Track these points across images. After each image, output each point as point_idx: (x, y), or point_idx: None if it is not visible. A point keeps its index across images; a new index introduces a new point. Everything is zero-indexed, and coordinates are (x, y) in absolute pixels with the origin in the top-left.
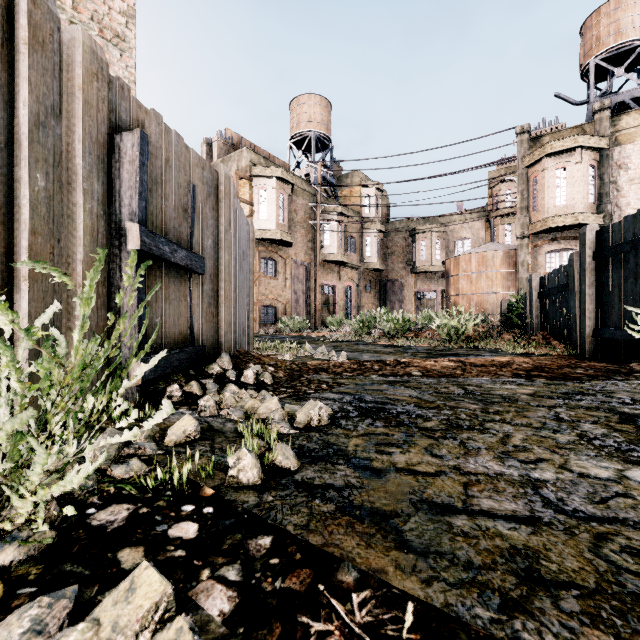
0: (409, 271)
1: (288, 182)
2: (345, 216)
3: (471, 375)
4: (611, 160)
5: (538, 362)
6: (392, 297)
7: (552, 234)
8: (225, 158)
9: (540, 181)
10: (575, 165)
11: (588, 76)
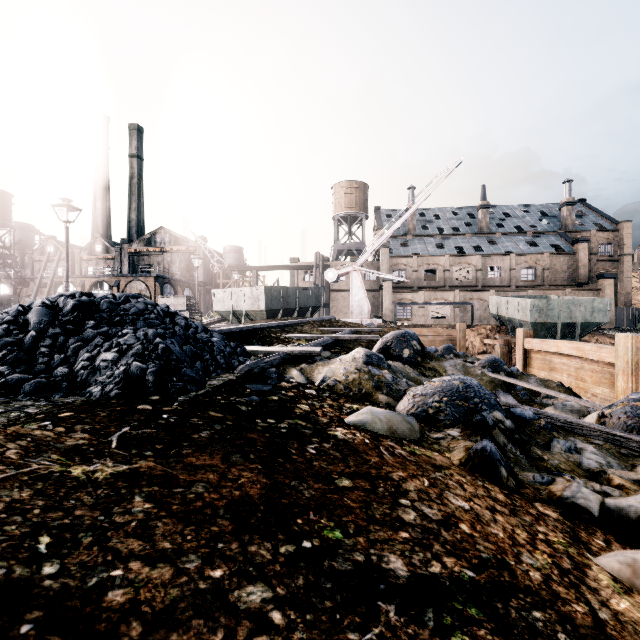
0: None
1: None
2: None
3: None
4: None
5: None
6: None
7: None
8: None
9: None
10: None
11: None
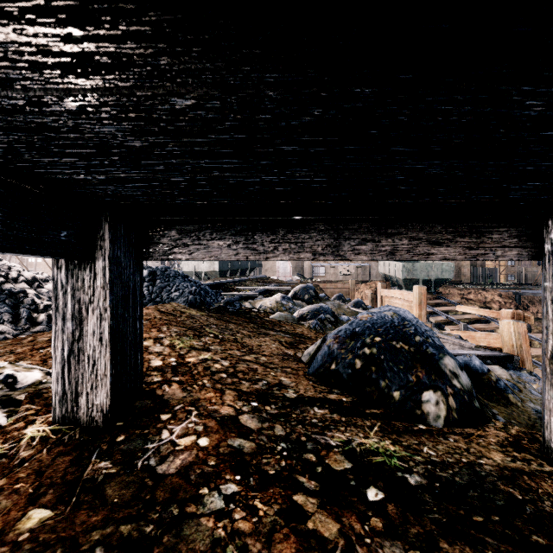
0: None
1: None
2: None
3: None
4: None
5: None
6: None
7: None
8: None
9: None
10: None
11: None
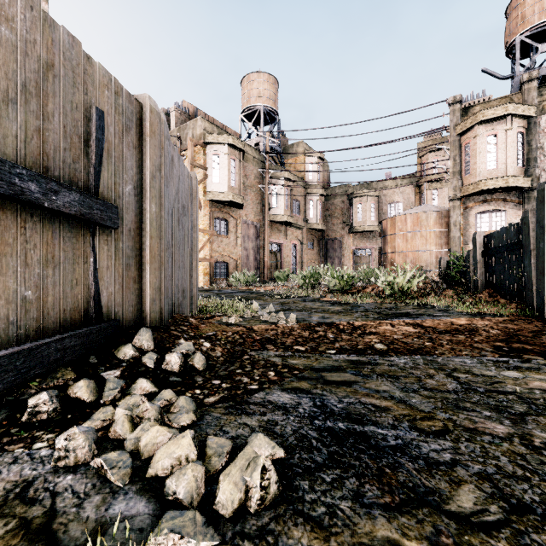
0: (347, 231)
1: (239, 149)
2: (291, 181)
3: (446, 349)
4: (538, 127)
5: (503, 326)
6: (332, 254)
7: (482, 196)
8: (181, 127)
9: (472, 147)
10: (505, 132)
11: (513, 53)
